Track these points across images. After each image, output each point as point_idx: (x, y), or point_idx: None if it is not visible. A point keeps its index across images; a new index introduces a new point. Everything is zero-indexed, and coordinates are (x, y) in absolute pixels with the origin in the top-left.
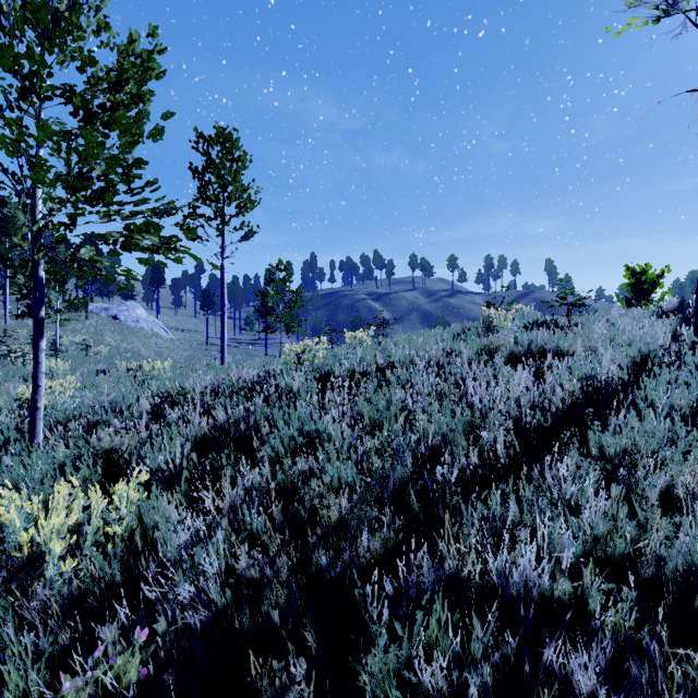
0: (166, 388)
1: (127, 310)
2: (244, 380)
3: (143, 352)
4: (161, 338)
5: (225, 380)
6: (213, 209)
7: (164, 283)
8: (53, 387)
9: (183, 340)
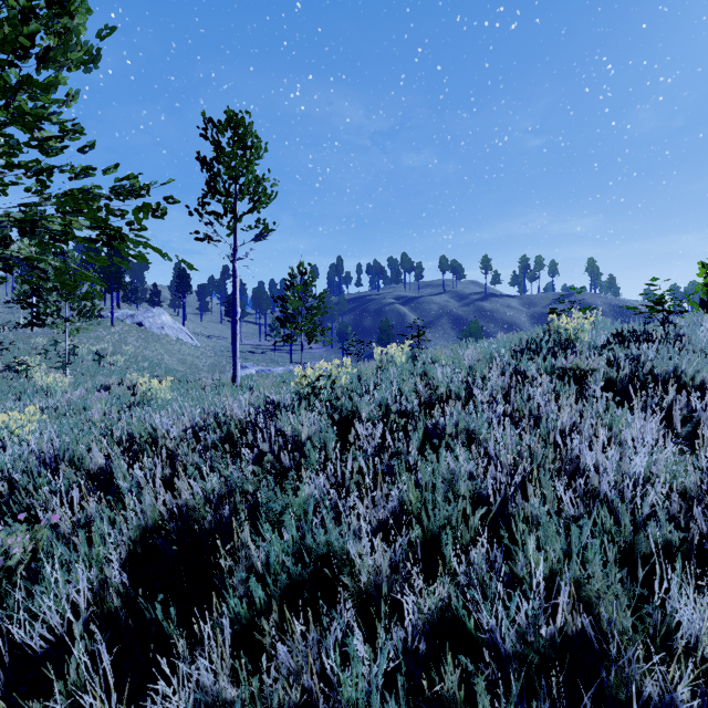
0: (131, 432)
1: (152, 316)
2: (240, 417)
3: (166, 360)
4: (186, 345)
5: (212, 419)
6: (223, 205)
7: (189, 289)
8: (7, 422)
9: (208, 347)
